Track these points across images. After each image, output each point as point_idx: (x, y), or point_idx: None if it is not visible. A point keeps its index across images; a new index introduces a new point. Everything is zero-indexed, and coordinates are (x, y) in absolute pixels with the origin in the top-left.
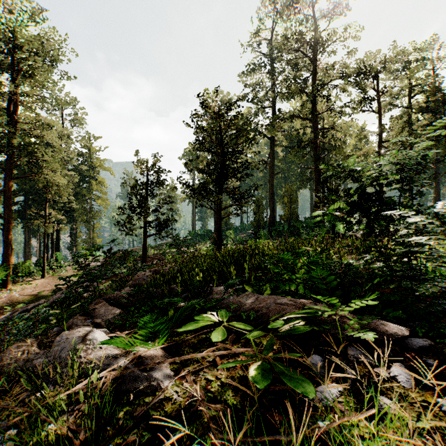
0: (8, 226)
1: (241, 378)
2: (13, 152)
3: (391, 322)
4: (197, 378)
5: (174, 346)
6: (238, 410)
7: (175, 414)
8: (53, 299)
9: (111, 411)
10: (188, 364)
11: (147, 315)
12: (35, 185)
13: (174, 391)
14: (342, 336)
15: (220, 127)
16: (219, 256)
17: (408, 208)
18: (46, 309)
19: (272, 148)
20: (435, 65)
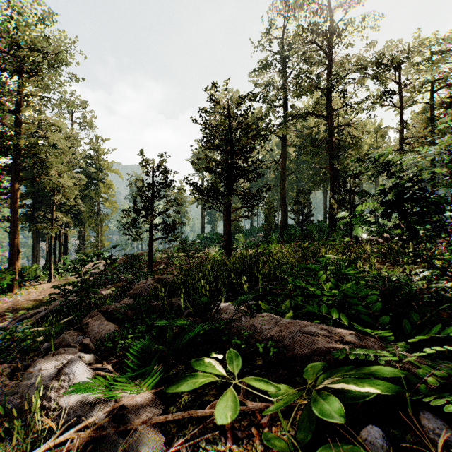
0: (13, 229)
1: None
2: (19, 154)
3: None
4: None
5: None
6: None
7: None
8: (52, 307)
9: None
10: (185, 422)
11: (143, 335)
12: (43, 187)
13: None
14: (408, 394)
15: (230, 122)
16: (229, 264)
17: None
18: (25, 327)
19: (283, 148)
20: None
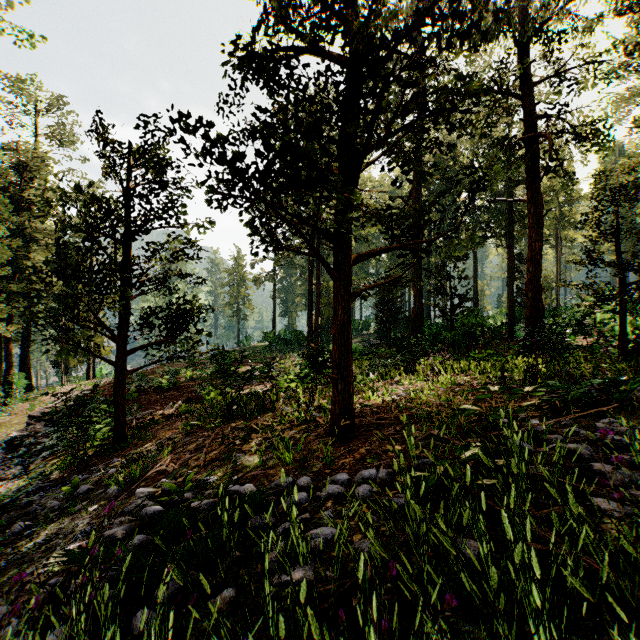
0: None
1: None
2: None
3: None
4: None
5: None
6: None
7: None
8: None
9: None
10: None
11: None
12: None
13: None
14: None
15: None
16: None
17: None
18: None
19: (417, 178)
20: None
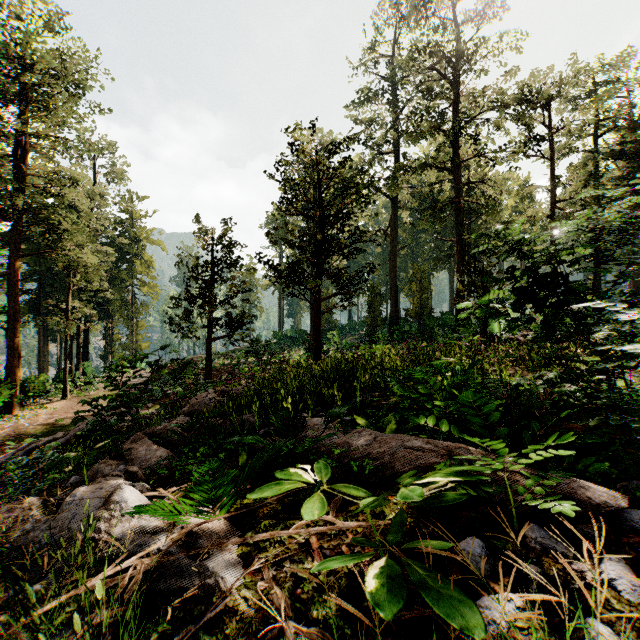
0: (13, 324)
1: (351, 575)
2: (21, 218)
3: (592, 480)
4: (280, 572)
5: (245, 515)
6: (347, 637)
7: (241, 639)
8: (74, 431)
9: (139, 630)
10: (266, 546)
11: (207, 460)
12: (54, 265)
13: (242, 598)
14: (515, 506)
15: (319, 179)
16: (317, 370)
17: (607, 297)
18: (54, 451)
19: (394, 212)
20: (632, 90)
